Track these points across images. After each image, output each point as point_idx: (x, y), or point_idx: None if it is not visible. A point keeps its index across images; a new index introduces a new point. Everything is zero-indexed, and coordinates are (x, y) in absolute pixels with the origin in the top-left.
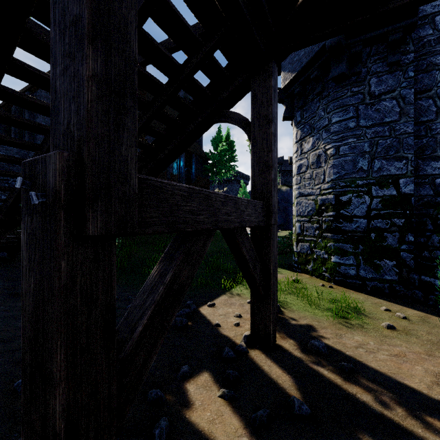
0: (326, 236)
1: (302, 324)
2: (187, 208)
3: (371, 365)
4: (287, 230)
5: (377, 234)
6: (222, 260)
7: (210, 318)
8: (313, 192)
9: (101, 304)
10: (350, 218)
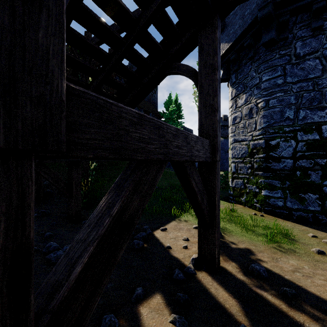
0: (257, 174)
1: (241, 248)
2: (136, 135)
3: (311, 290)
4: (222, 171)
5: (301, 172)
6: (172, 193)
7: (162, 241)
8: (246, 139)
9: (3, 248)
10: (278, 159)
